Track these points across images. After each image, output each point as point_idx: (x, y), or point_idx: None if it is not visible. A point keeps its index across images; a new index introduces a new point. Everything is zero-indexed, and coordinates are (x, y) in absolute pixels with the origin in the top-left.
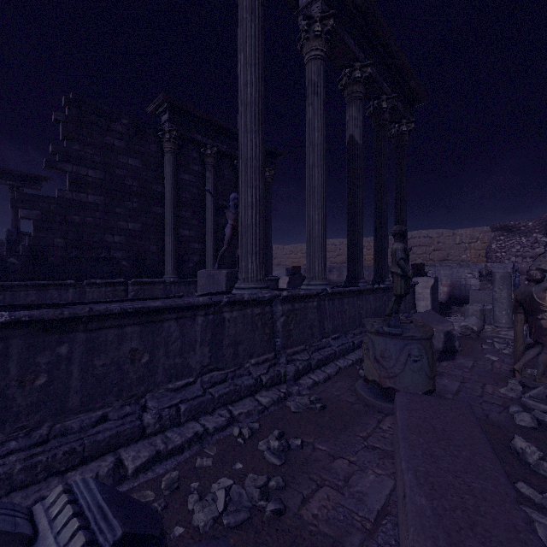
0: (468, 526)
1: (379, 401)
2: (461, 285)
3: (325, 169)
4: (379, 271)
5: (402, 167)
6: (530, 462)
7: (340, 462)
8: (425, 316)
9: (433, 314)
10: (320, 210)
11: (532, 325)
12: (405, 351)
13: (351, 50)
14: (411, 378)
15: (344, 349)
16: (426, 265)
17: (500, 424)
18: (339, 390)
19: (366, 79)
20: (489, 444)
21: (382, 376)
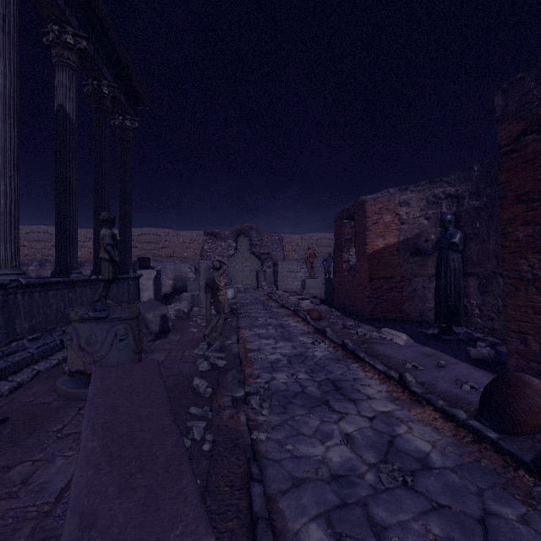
0: (130, 443)
1: (83, 389)
2: (183, 278)
3: (17, 130)
4: (99, 262)
5: (127, 162)
6: (201, 392)
7: (20, 468)
8: (146, 304)
9: (153, 301)
10: (10, 180)
11: (215, 300)
12: (112, 333)
13: (60, 8)
14: (118, 357)
15: (47, 349)
16: (155, 260)
17: (189, 374)
18: (34, 395)
19: (81, 51)
20: (163, 383)
21: (87, 363)
